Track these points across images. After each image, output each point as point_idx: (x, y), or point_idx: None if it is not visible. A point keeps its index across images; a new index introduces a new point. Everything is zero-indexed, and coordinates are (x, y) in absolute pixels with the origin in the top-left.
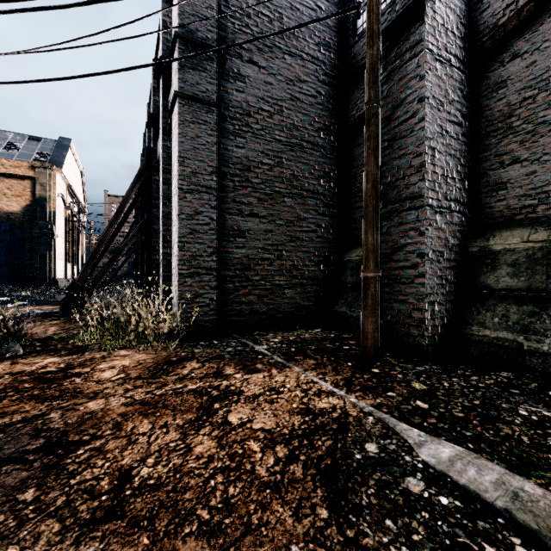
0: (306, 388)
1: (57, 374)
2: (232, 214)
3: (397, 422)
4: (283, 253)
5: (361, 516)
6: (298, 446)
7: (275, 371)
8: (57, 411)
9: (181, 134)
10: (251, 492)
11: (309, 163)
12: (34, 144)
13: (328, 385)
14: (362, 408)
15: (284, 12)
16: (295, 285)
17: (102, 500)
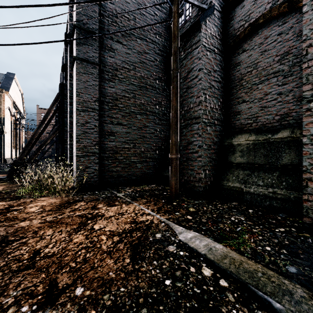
0: (137, 212)
1: (3, 210)
2: (107, 123)
3: (174, 225)
4: (136, 144)
5: (143, 261)
6: (124, 236)
7: (124, 205)
8: (2, 227)
9: (77, 79)
10: (97, 255)
11: (150, 96)
12: None
13: (148, 210)
14: (161, 220)
15: (136, 16)
16: (143, 161)
17: (24, 262)
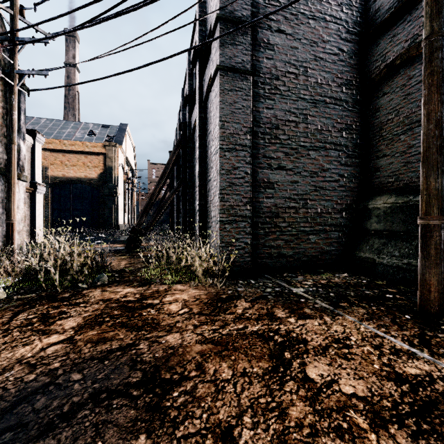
0: (376, 344)
1: (135, 303)
2: (263, 168)
3: None
4: (308, 202)
5: None
6: (418, 431)
7: (328, 318)
8: (144, 342)
9: (221, 102)
10: None
11: (332, 117)
12: (105, 130)
13: (400, 342)
14: None
15: None
16: (319, 231)
17: None
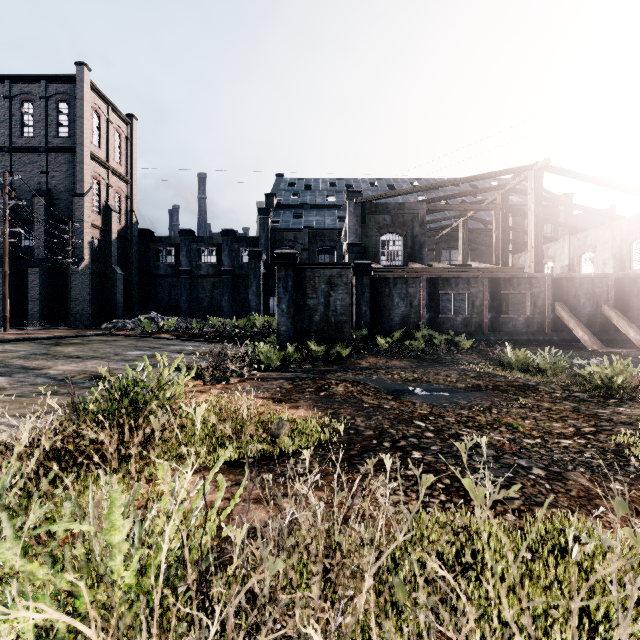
0: None
1: None
2: None
3: None
4: None
5: None
6: None
7: None
8: None
9: None
10: None
11: None
12: None
13: None
14: None
15: None
16: None
17: None
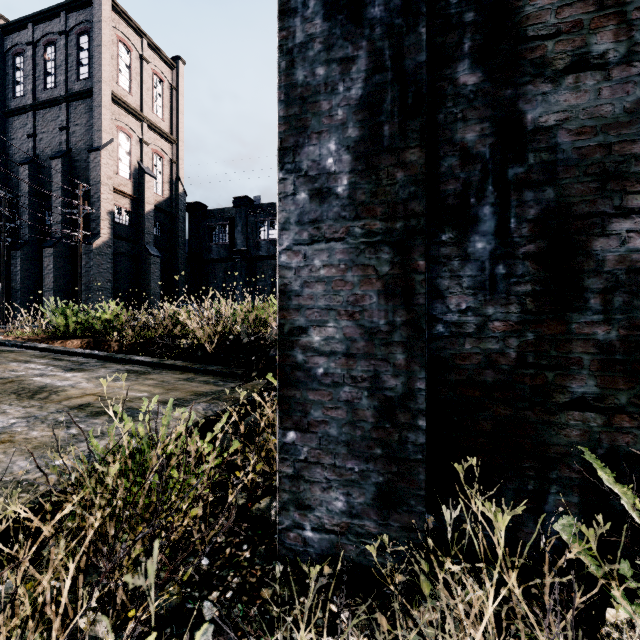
0: None
1: None
2: None
3: None
4: None
5: None
6: None
7: None
8: None
9: None
10: None
11: None
12: None
13: None
14: None
15: None
16: None
17: None
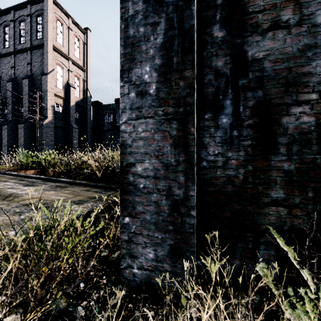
0: None
1: None
2: None
3: None
4: None
5: None
6: None
7: None
8: None
9: None
10: None
11: None
12: None
13: None
14: None
15: None
16: None
17: None
